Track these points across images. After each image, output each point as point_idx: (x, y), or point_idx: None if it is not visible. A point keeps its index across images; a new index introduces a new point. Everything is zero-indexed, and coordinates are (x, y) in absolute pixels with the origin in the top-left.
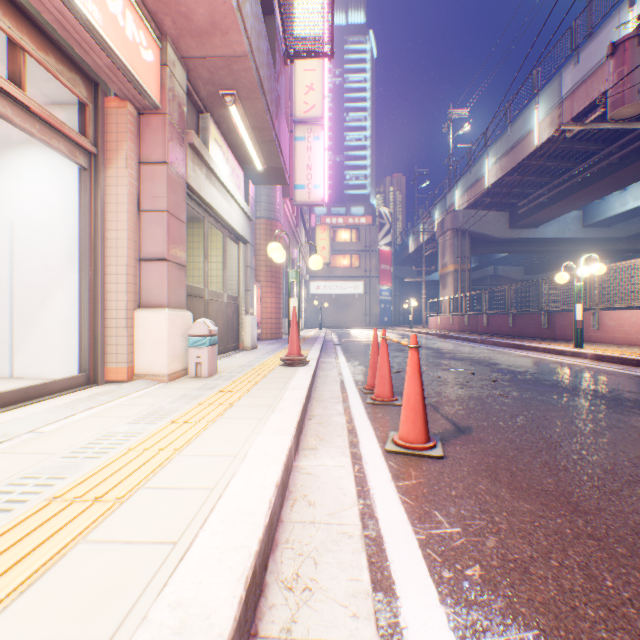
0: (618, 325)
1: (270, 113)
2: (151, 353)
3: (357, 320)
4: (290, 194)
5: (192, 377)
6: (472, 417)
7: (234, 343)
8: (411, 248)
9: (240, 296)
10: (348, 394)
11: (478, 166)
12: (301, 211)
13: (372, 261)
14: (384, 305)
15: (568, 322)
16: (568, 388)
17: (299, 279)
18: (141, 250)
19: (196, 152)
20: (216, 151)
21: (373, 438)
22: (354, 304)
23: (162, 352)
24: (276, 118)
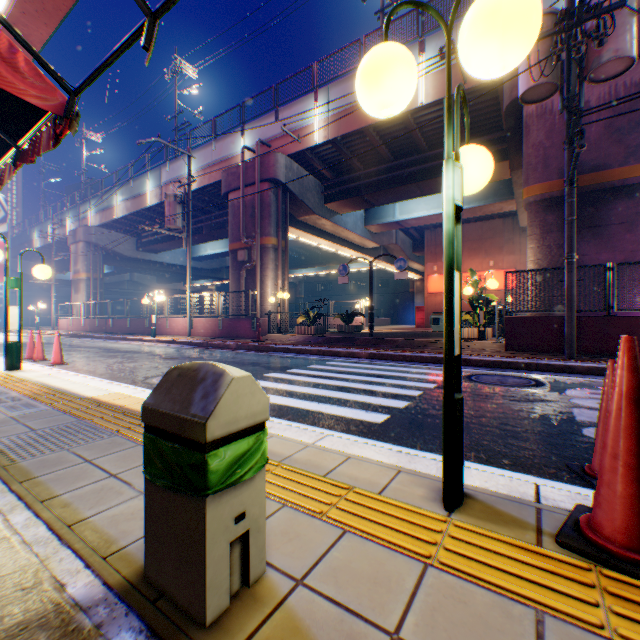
0: (177, 325)
1: None
2: None
3: None
4: None
5: None
6: (82, 359)
7: None
8: (38, 244)
9: None
10: None
11: (111, 197)
12: None
13: None
14: None
15: (159, 324)
16: (129, 351)
17: None
18: None
19: None
20: None
21: (43, 365)
22: None
23: None
24: None
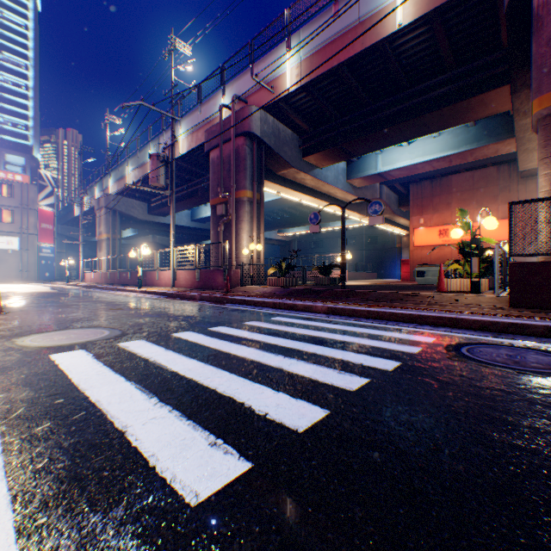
0: (165, 277)
1: None
2: None
3: (12, 275)
4: None
5: None
6: (34, 308)
7: None
8: (78, 212)
9: None
10: None
11: (124, 168)
12: None
13: (32, 219)
14: (47, 261)
15: (151, 276)
16: (98, 301)
17: None
18: None
19: None
20: None
21: None
22: (8, 259)
23: None
24: None
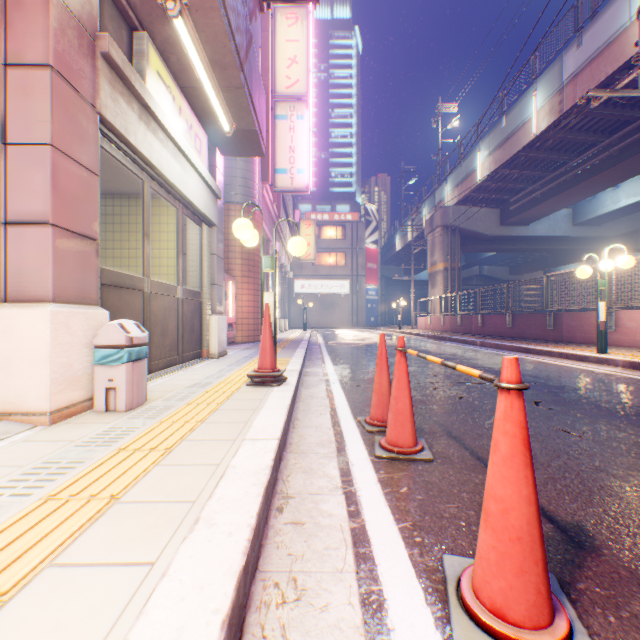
0: None
1: (235, 42)
2: (21, 377)
3: (343, 320)
4: (271, 180)
5: (101, 411)
6: (565, 492)
7: (195, 350)
8: (398, 246)
9: (204, 291)
10: (344, 434)
11: (470, 160)
12: (284, 204)
13: (358, 259)
14: (371, 305)
15: (578, 323)
16: None
17: (275, 267)
18: (7, 208)
19: (118, 73)
20: (160, 90)
21: (411, 580)
22: (340, 304)
23: (40, 375)
24: (245, 57)
